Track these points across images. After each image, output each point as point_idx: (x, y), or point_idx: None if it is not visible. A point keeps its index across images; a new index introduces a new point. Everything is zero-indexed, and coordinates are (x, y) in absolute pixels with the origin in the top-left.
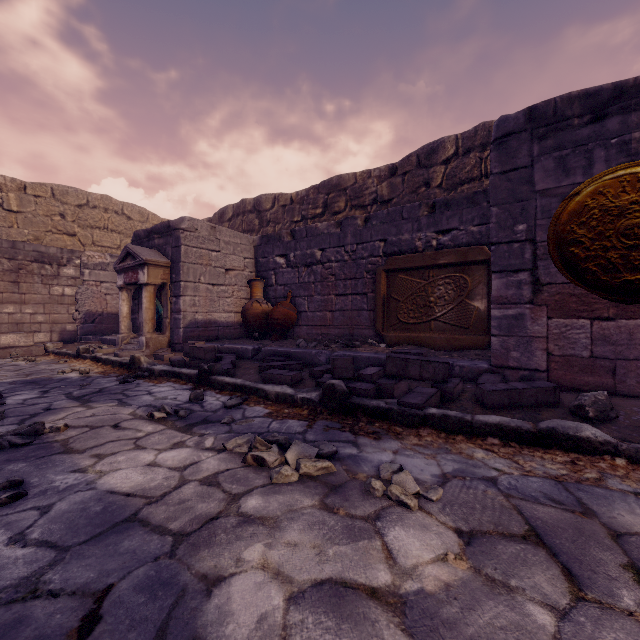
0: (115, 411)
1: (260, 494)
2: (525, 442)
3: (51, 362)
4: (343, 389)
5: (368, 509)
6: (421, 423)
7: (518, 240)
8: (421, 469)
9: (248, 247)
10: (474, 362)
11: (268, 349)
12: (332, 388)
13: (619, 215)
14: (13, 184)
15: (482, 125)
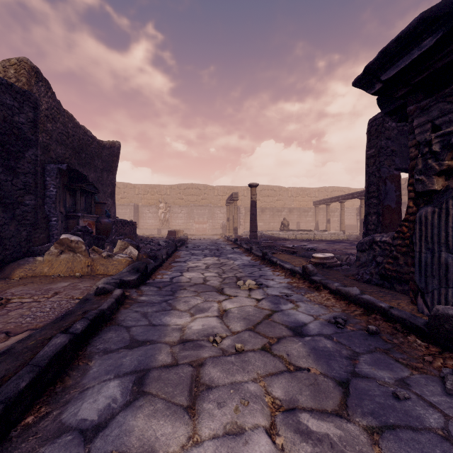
0: None
1: None
2: None
3: None
4: None
5: None
6: None
7: None
8: None
9: None
10: None
11: None
12: None
13: None
14: (316, 190)
15: None
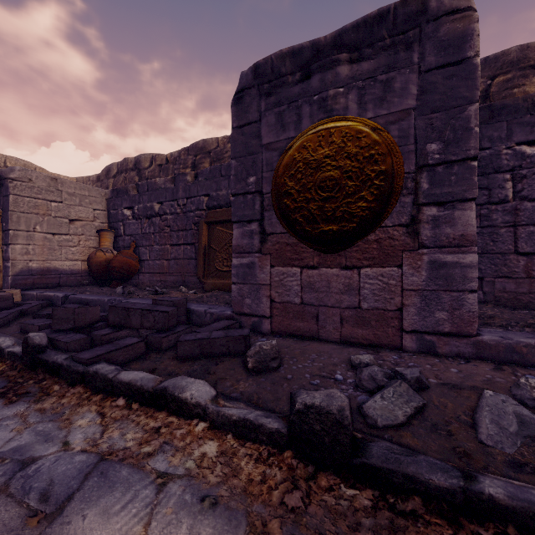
0: None
1: None
2: (147, 403)
3: None
4: (34, 343)
5: None
6: (80, 380)
7: (251, 192)
8: None
9: (99, 199)
10: (229, 308)
11: (73, 296)
12: (26, 342)
13: (317, 168)
14: None
15: None
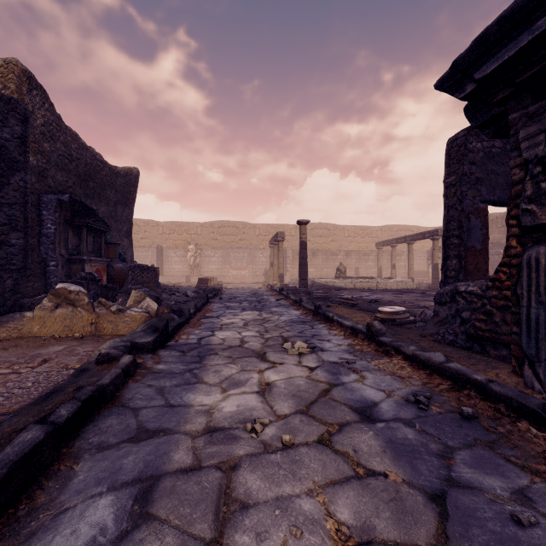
0: None
1: None
2: None
3: None
4: None
5: None
6: None
7: None
8: None
9: None
10: None
11: None
12: None
13: None
14: (379, 229)
15: None
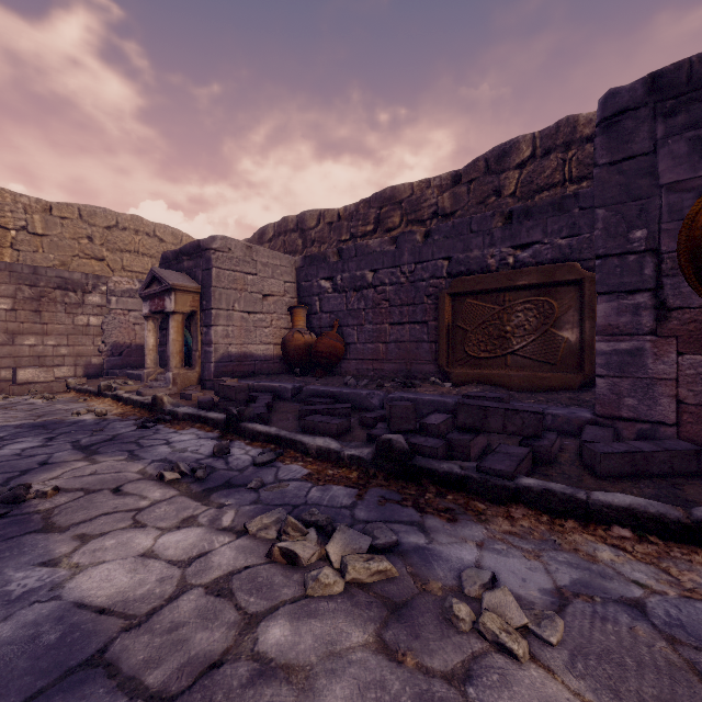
0: (121, 468)
1: (288, 617)
2: (672, 537)
3: (70, 400)
4: (403, 447)
5: (451, 657)
6: (512, 499)
7: (634, 251)
8: (522, 578)
9: (289, 269)
10: (570, 409)
11: (310, 388)
12: (389, 445)
13: None
14: (38, 205)
15: (565, 120)
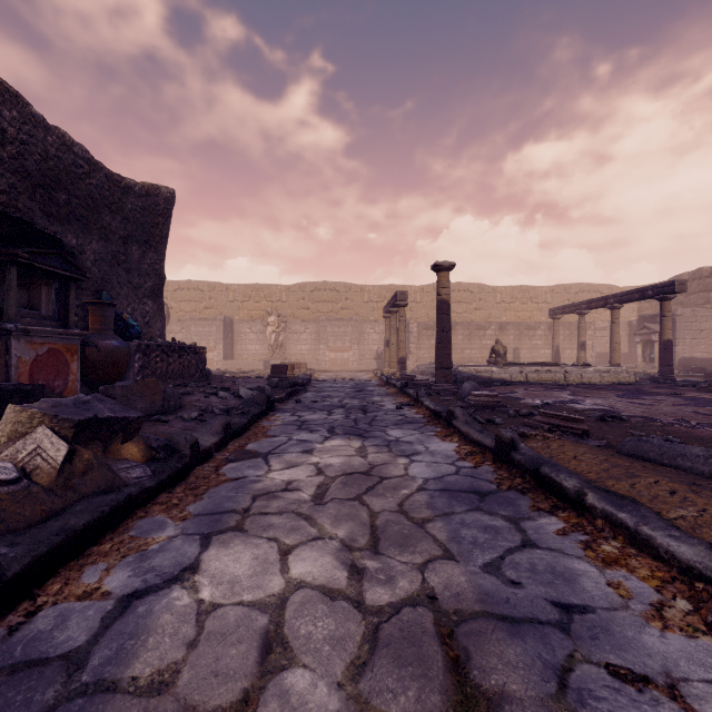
0: None
1: None
2: None
3: None
4: None
5: None
6: None
7: None
8: None
9: None
10: None
11: None
12: None
13: None
14: (548, 290)
15: None
